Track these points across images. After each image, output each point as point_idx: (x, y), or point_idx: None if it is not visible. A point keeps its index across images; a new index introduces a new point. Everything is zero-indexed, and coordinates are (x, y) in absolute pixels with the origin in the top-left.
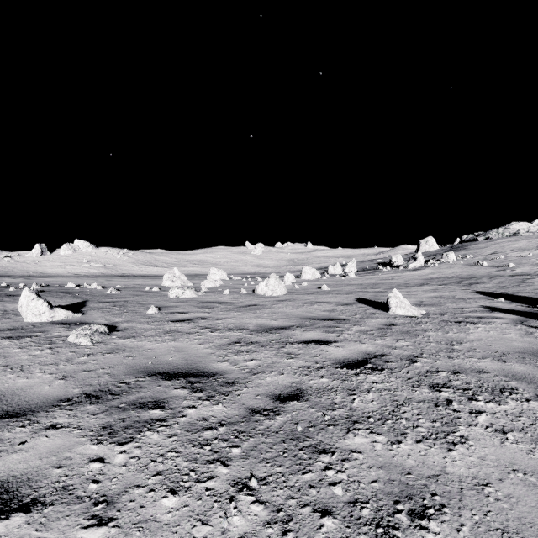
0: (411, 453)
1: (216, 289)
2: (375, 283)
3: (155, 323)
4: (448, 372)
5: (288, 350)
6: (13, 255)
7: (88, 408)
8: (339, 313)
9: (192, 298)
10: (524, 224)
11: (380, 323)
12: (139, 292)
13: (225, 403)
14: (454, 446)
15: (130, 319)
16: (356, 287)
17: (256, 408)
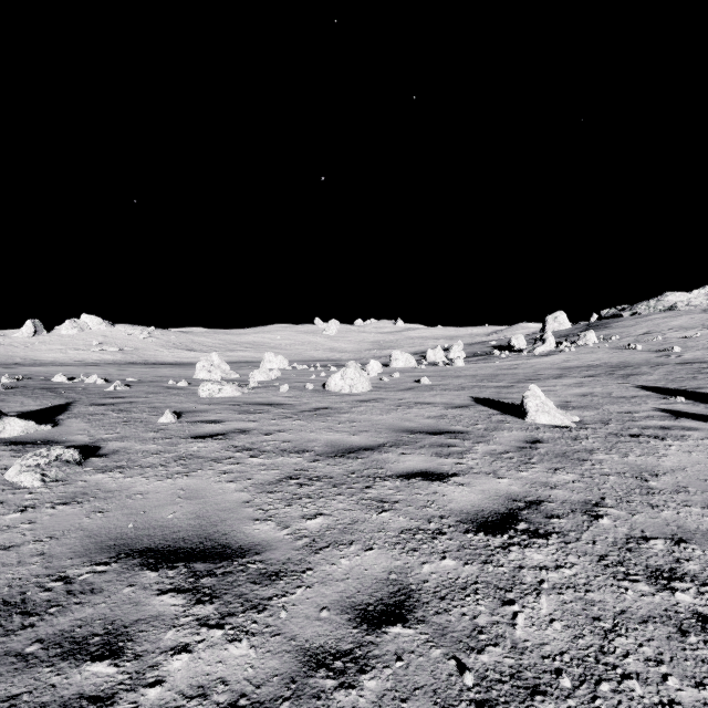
0: None
1: (271, 383)
2: (494, 374)
3: (166, 440)
4: (665, 541)
5: (379, 492)
6: None
7: None
8: (451, 422)
9: (234, 396)
10: (682, 294)
11: (517, 438)
12: (158, 387)
13: (255, 636)
14: None
15: (128, 433)
16: (469, 380)
17: (319, 651)
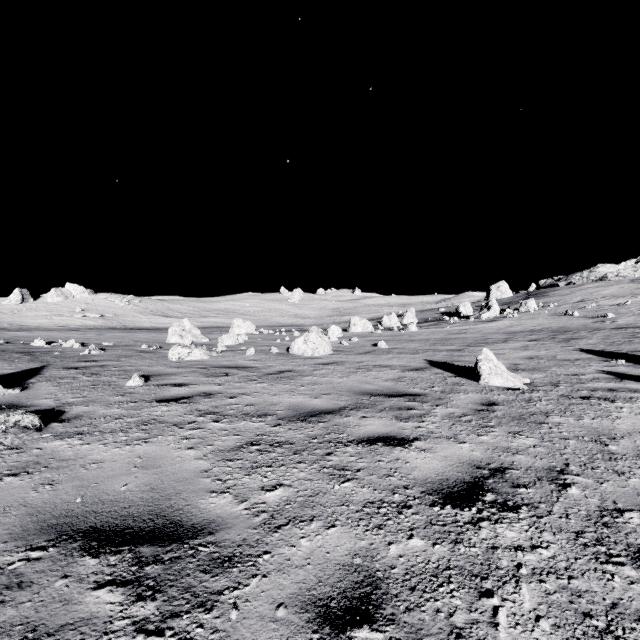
0: None
1: (238, 347)
2: (445, 338)
3: (131, 404)
4: None
5: (340, 459)
6: None
7: None
8: (409, 384)
9: (202, 360)
10: (612, 266)
11: (473, 400)
12: (131, 351)
13: None
14: None
15: (95, 397)
16: (423, 344)
17: None
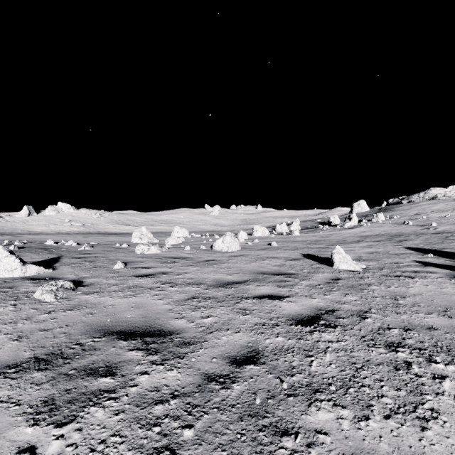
0: (382, 434)
1: (178, 245)
2: (317, 240)
3: (120, 278)
4: (399, 329)
5: (243, 305)
6: (4, 215)
7: (34, 375)
8: (288, 268)
9: (157, 253)
10: (441, 189)
11: (326, 277)
12: (110, 248)
13: (180, 368)
14: (427, 423)
15: (97, 274)
16: (301, 244)
17: (212, 374)
